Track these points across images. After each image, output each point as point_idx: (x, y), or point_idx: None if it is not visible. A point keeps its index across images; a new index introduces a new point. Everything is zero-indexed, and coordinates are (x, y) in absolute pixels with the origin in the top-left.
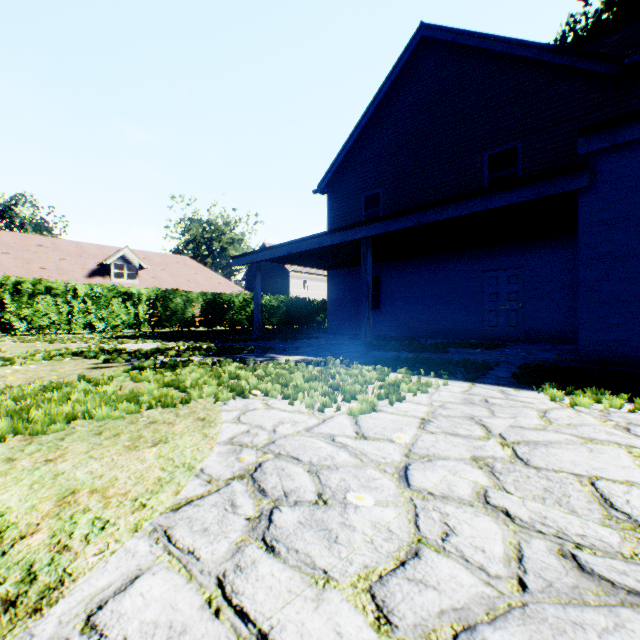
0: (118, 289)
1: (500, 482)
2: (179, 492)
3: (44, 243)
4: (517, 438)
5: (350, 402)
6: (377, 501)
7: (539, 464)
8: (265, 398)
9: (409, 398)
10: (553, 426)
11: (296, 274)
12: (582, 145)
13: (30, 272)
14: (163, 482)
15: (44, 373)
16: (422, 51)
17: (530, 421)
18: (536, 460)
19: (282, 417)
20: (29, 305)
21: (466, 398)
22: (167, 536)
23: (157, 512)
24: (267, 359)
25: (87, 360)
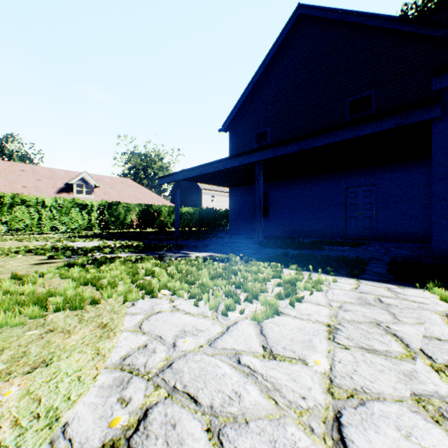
0: (76, 201)
1: None
2: None
3: (26, 169)
4: (446, 358)
5: (252, 303)
6: None
7: None
8: (172, 297)
9: (307, 297)
10: None
11: (207, 191)
12: (435, 83)
13: (15, 189)
14: None
15: None
16: (299, 25)
17: (441, 329)
18: None
19: (185, 323)
20: (9, 213)
21: (360, 297)
22: None
23: None
24: (181, 255)
25: (36, 256)
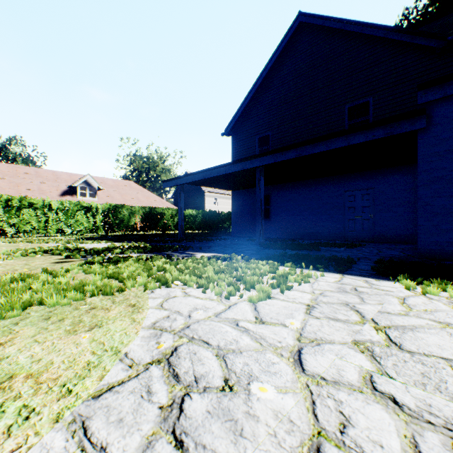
0: (81, 204)
1: (382, 367)
2: (103, 377)
3: (29, 171)
4: (387, 323)
5: (250, 290)
6: (277, 387)
7: (411, 348)
8: (184, 287)
9: (295, 287)
10: (413, 312)
11: (209, 194)
12: (421, 96)
13: (19, 192)
14: (91, 366)
15: (19, 266)
16: (300, 32)
17: (394, 307)
18: (408, 344)
19: (196, 304)
20: (17, 216)
21: (339, 287)
22: (84, 428)
23: (80, 399)
24: (187, 255)
25: (54, 256)
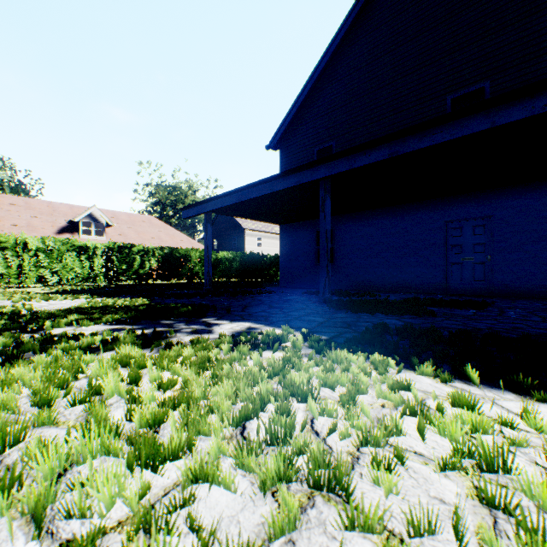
0: (72, 243)
1: None
2: None
3: (17, 202)
4: None
5: None
6: None
7: None
8: None
9: None
10: None
11: (251, 232)
12: None
13: (1, 228)
14: None
15: None
16: None
17: None
18: None
19: None
20: None
21: None
22: None
23: None
24: (197, 329)
25: None
